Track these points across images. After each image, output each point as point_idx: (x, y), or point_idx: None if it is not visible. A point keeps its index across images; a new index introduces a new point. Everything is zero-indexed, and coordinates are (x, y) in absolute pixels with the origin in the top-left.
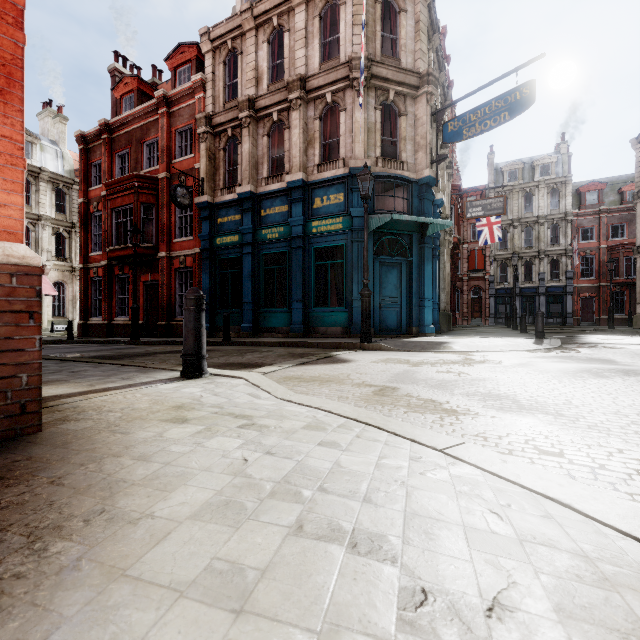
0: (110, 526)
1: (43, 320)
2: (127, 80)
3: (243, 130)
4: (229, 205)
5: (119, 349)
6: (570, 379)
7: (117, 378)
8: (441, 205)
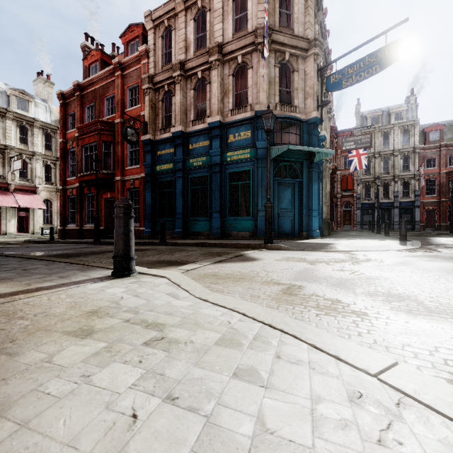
0: None
1: (36, 226)
2: (93, 53)
3: (176, 85)
4: (166, 141)
5: (81, 248)
6: None
7: (56, 276)
8: (324, 140)
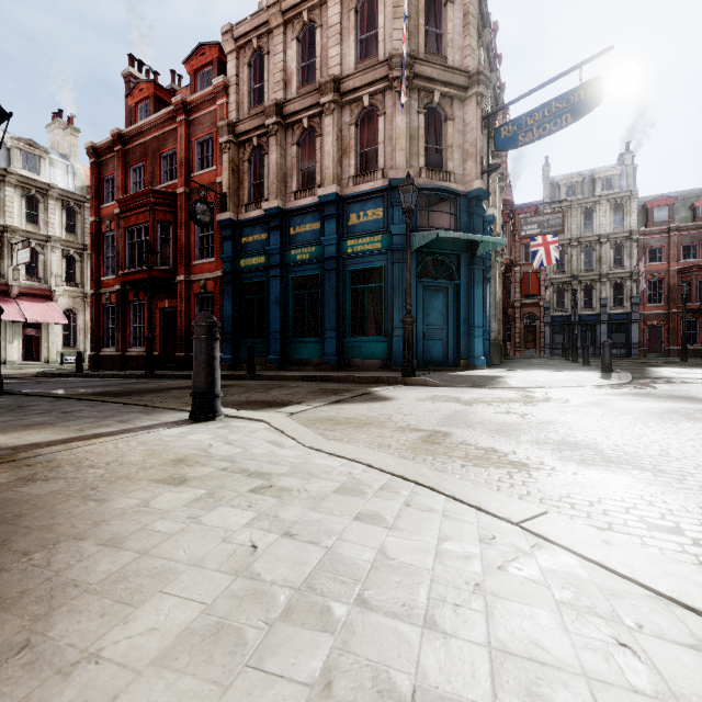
0: (25, 680)
1: (52, 351)
2: (142, 86)
3: (270, 139)
4: (254, 223)
5: (130, 384)
6: (658, 422)
7: (114, 421)
8: (492, 221)
